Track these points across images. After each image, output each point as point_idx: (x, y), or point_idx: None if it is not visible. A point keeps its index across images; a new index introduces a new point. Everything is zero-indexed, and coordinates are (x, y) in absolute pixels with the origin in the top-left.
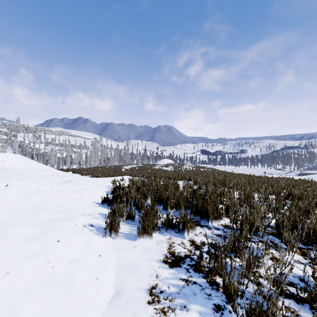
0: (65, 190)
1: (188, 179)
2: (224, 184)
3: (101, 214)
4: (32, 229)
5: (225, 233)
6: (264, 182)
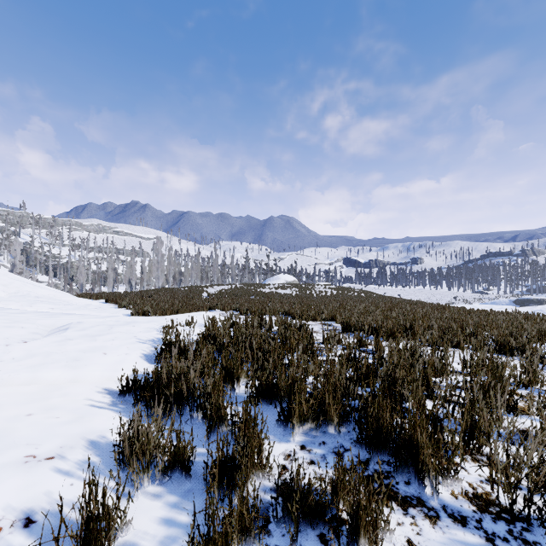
0: (35, 357)
1: (330, 317)
2: (412, 331)
3: (98, 444)
4: None
5: (495, 544)
6: (485, 324)
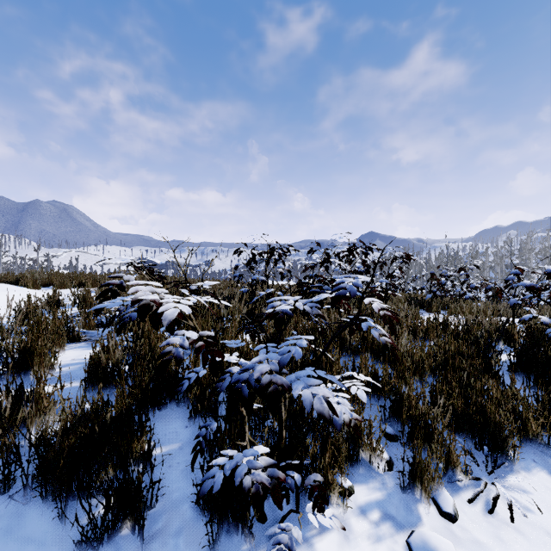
0: None
1: None
2: None
3: None
4: None
5: None
6: None
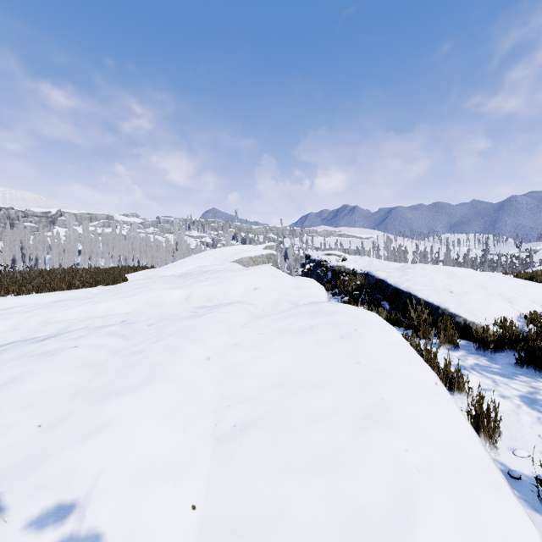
0: None
1: None
2: None
3: None
4: (502, 277)
5: None
6: None
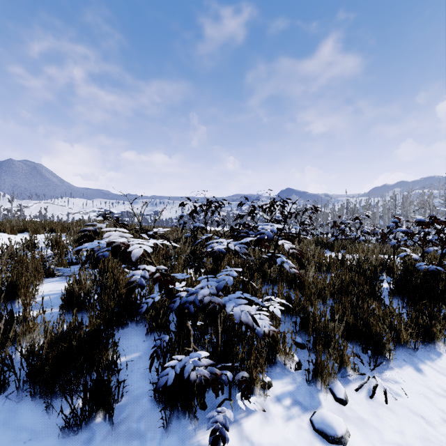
0: None
1: None
2: None
3: None
4: None
5: None
6: None
